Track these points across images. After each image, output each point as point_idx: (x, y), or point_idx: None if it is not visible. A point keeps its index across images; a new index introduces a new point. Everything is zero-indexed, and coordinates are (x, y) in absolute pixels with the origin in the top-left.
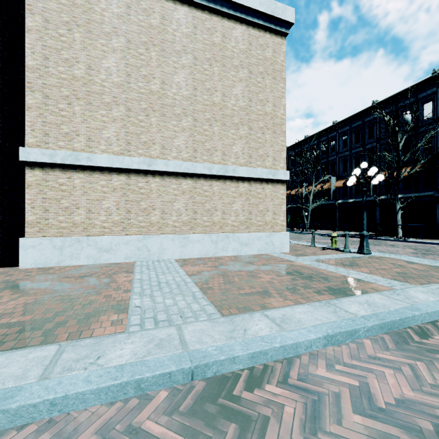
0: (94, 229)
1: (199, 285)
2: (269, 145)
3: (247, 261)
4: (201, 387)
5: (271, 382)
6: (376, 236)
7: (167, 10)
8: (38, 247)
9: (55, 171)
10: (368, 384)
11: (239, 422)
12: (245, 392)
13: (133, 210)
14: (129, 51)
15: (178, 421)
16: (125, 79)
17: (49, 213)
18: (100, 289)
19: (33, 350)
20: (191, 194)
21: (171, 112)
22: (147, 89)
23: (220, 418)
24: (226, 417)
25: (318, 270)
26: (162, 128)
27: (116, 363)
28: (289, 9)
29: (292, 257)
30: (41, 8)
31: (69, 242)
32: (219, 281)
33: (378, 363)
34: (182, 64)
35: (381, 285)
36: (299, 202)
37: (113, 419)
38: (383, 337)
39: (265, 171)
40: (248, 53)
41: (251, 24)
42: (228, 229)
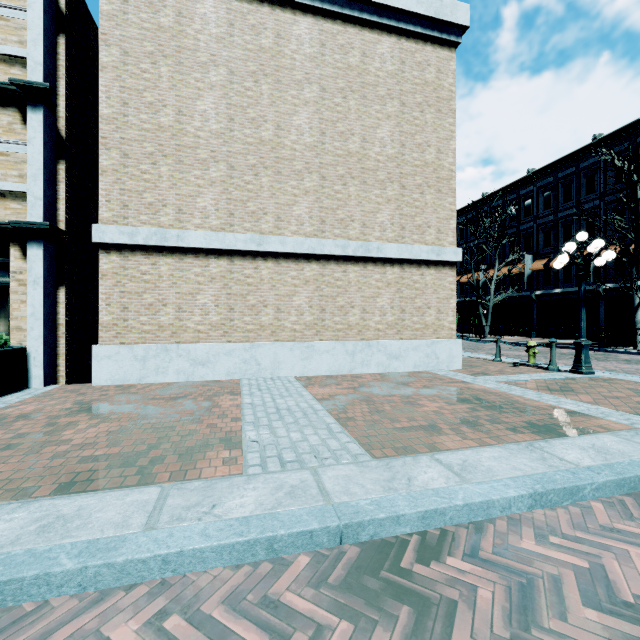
0: (186, 334)
1: (334, 414)
2: (430, 210)
3: (399, 382)
4: (354, 554)
5: (454, 554)
6: (599, 346)
7: (284, 24)
8: (114, 358)
9: (136, 256)
10: (603, 567)
11: (413, 604)
12: (417, 564)
13: (237, 308)
14: (233, 85)
15: (329, 596)
16: (226, 125)
17: (129, 312)
18: (200, 416)
19: (130, 491)
20: (316, 284)
21: (289, 168)
22: (256, 138)
23: (386, 596)
24: (394, 596)
25: (510, 397)
26: (277, 192)
27: (237, 514)
28: (462, 7)
29: (467, 377)
30: (119, 37)
31: (154, 351)
32: (362, 409)
33: (617, 538)
34: (305, 100)
35: (615, 422)
36: (473, 294)
37: (242, 587)
38: (622, 500)
39: (425, 249)
40: (400, 76)
41: (404, 33)
42: (370, 334)
